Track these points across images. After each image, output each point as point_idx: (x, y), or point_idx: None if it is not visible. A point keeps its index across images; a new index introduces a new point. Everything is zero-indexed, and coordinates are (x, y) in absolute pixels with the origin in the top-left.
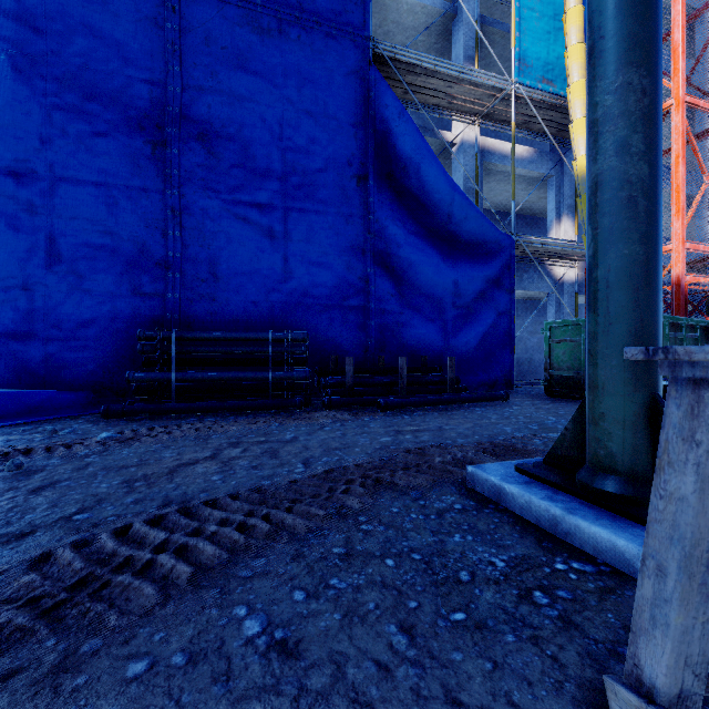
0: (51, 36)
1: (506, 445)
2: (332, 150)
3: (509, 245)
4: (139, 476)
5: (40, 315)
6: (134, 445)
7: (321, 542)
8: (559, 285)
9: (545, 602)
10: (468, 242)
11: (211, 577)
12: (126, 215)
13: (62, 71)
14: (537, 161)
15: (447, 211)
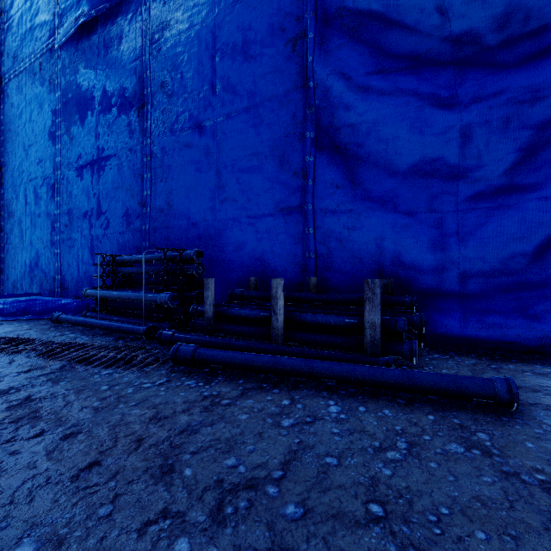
0: (99, 66)
1: None
2: (263, 25)
3: None
4: None
5: (96, 250)
6: None
7: None
8: None
9: None
10: (502, 38)
11: None
12: (126, 171)
13: (103, 86)
14: None
15: (432, 2)
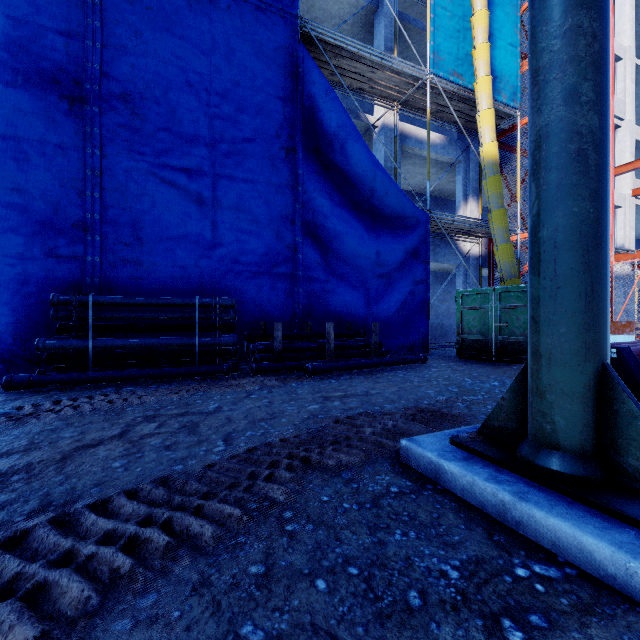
0: None
1: (433, 411)
2: (261, 121)
3: (425, 220)
4: (20, 467)
5: None
6: (30, 423)
7: (235, 556)
8: (466, 258)
9: (519, 637)
10: (389, 216)
11: (69, 638)
12: (39, 172)
13: None
14: (448, 147)
15: (370, 186)
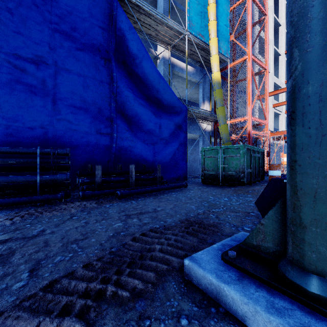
0: None
1: (198, 222)
2: (89, 39)
3: (185, 110)
4: None
5: None
6: None
7: None
8: (204, 132)
9: None
10: (166, 105)
11: None
12: None
13: None
14: (195, 74)
15: (156, 87)
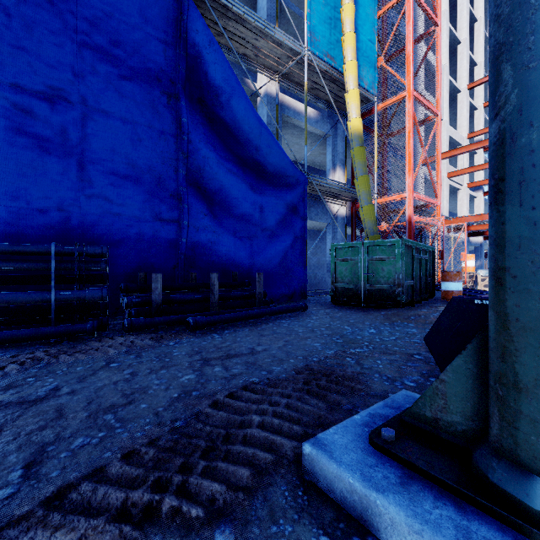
0: None
1: (327, 373)
2: (142, 60)
3: (303, 181)
4: None
5: None
6: None
7: None
8: (335, 218)
9: None
10: (272, 173)
11: None
12: None
13: None
14: (320, 122)
15: (254, 142)
